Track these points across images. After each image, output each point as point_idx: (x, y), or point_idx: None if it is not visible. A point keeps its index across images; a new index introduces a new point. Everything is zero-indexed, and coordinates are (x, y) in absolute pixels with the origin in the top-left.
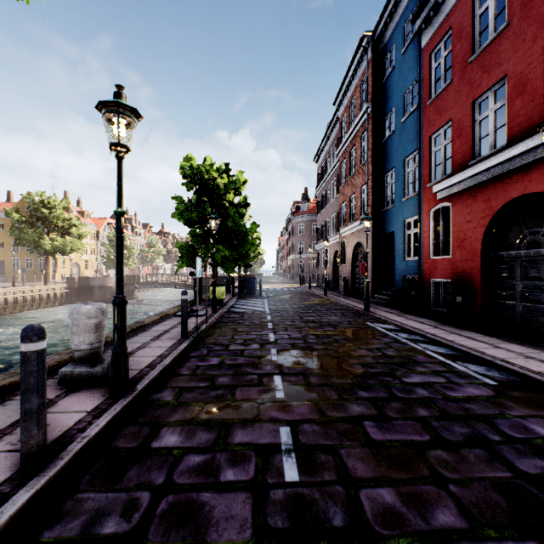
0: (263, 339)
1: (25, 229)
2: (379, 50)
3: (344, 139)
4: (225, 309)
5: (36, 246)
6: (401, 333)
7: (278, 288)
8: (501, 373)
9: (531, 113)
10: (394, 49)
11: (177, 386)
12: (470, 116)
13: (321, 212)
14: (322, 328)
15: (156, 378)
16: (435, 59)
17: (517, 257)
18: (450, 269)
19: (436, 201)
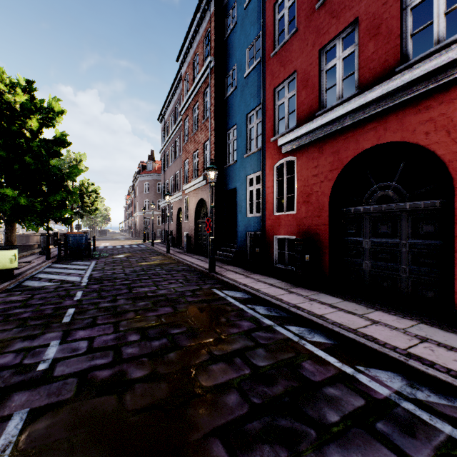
0: (21, 368)
1: None
2: (221, 7)
3: (187, 95)
4: (12, 284)
5: None
6: (258, 306)
7: (119, 245)
8: (431, 389)
9: (386, 56)
10: (237, 5)
11: None
12: (317, 65)
13: (165, 170)
14: (156, 310)
15: None
16: (278, 12)
17: (365, 213)
18: (296, 225)
19: (280, 155)
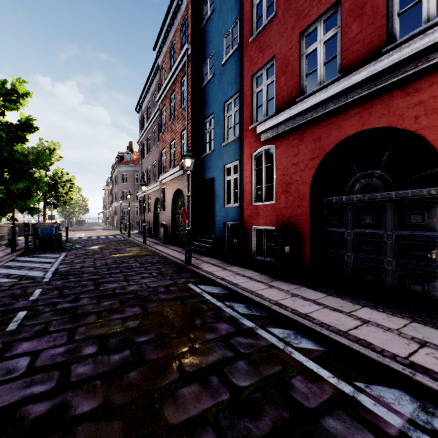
0: None
1: None
2: None
3: (164, 84)
4: None
5: None
6: (237, 303)
7: (94, 236)
8: None
9: (372, 37)
10: None
11: None
12: (297, 49)
13: (143, 160)
14: (122, 311)
15: None
16: None
17: (348, 203)
18: (275, 215)
19: (259, 143)
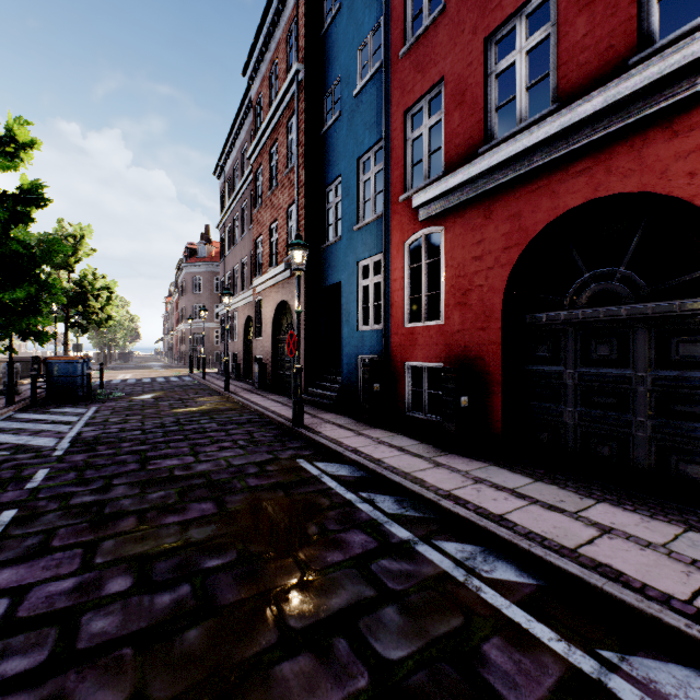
0: None
1: None
2: None
3: (260, 130)
4: None
5: None
6: (381, 495)
7: (147, 378)
8: None
9: (611, 39)
10: None
11: None
12: (481, 65)
13: (226, 255)
14: (182, 510)
15: None
16: None
17: (568, 323)
18: (443, 344)
19: (416, 224)
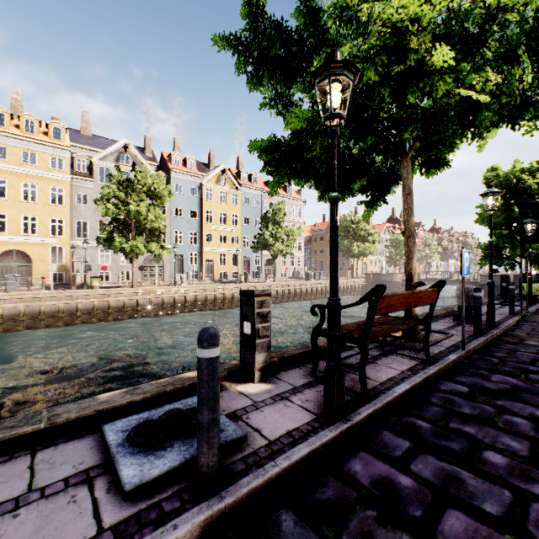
0: None
1: (342, 240)
2: None
3: None
4: None
5: (348, 251)
6: None
7: None
8: None
9: None
10: None
11: (523, 332)
12: None
13: None
14: None
15: (506, 327)
16: None
17: None
18: None
19: None
